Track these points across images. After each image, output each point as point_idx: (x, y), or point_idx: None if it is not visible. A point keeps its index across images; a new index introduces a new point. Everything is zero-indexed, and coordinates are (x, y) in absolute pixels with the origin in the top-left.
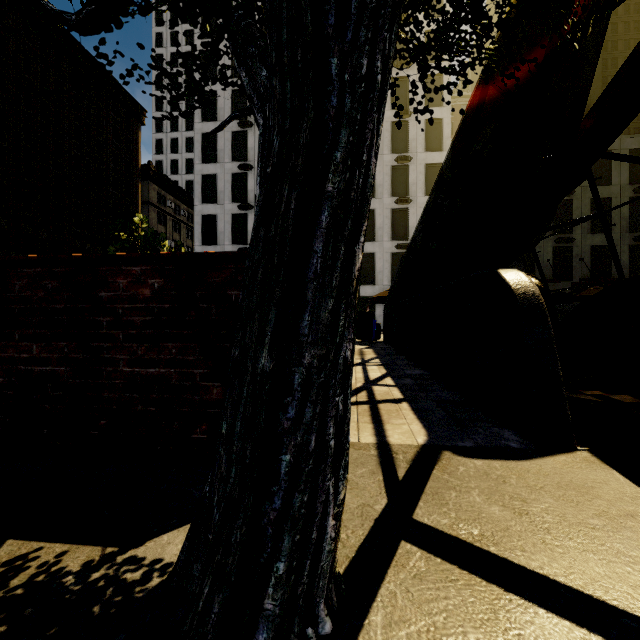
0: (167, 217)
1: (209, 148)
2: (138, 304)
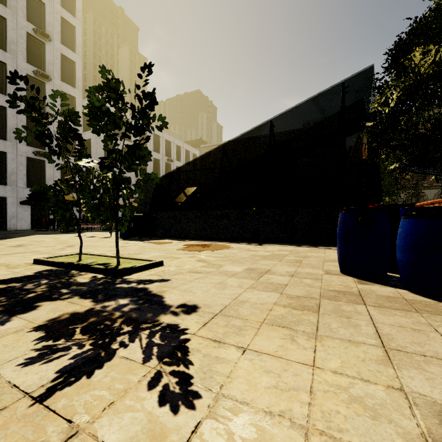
0: None
1: None
2: None
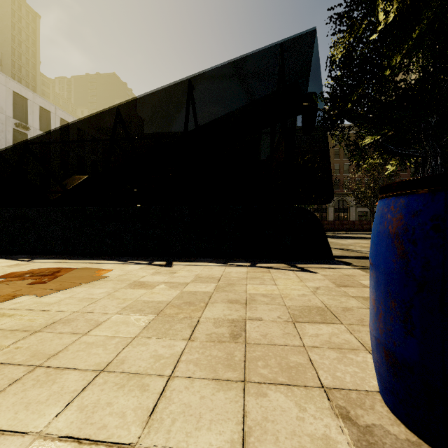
0: None
1: None
2: None
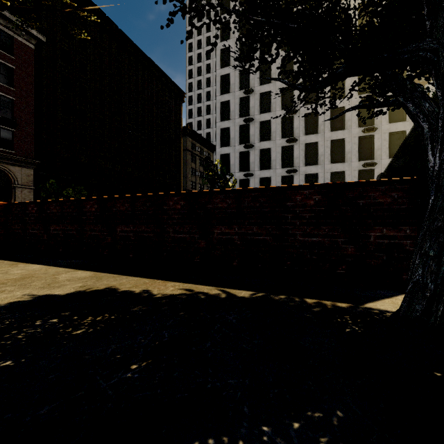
0: (196, 157)
1: (225, 111)
2: (307, 208)
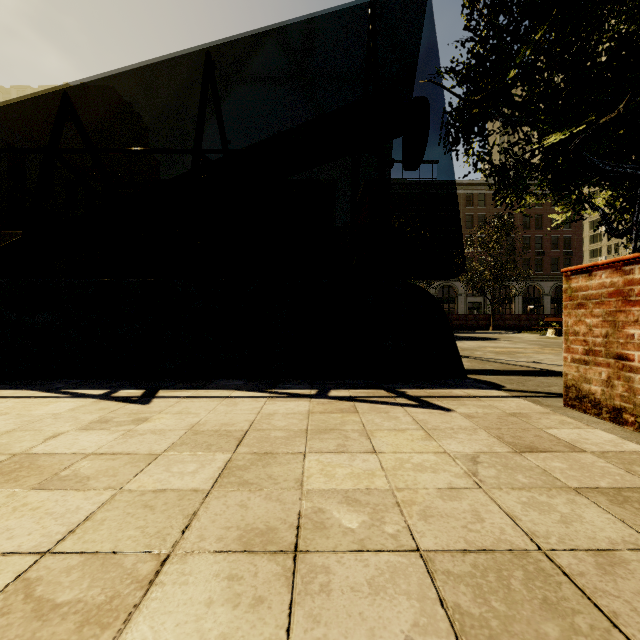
0: None
1: None
2: None
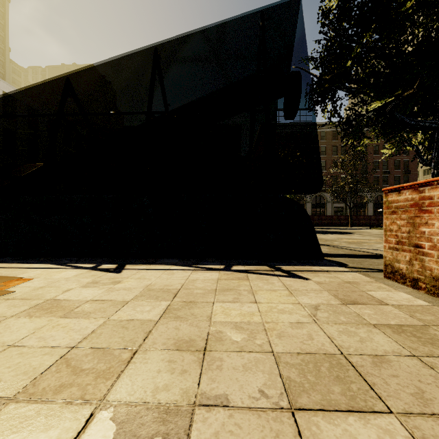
0: None
1: None
2: None
